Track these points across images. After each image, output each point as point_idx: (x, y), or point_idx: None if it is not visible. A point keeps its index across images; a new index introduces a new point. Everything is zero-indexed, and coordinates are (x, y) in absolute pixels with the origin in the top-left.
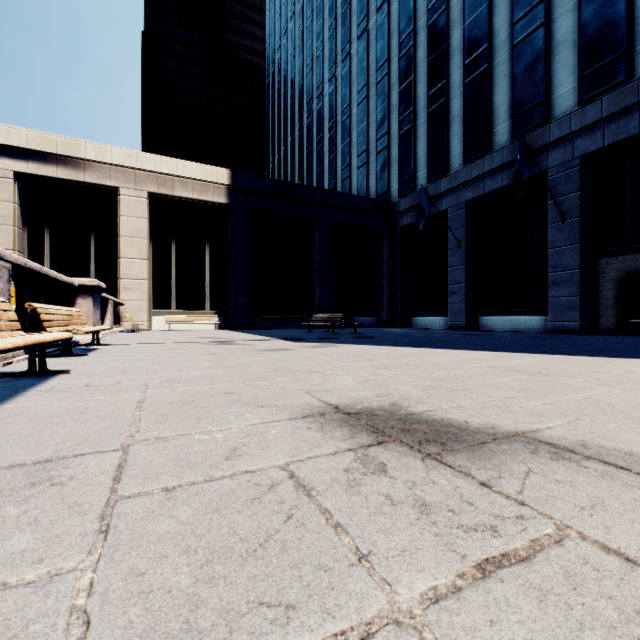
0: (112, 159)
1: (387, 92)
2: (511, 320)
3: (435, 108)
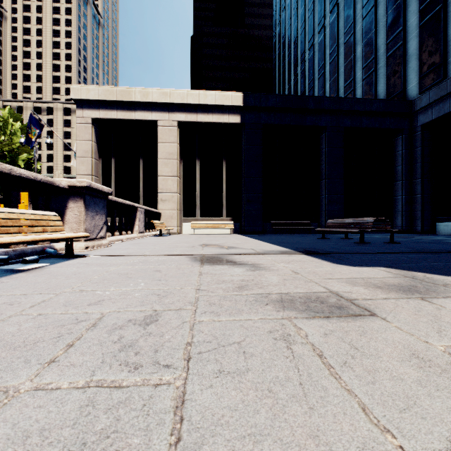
0: (152, 98)
1: None
2: None
3: None
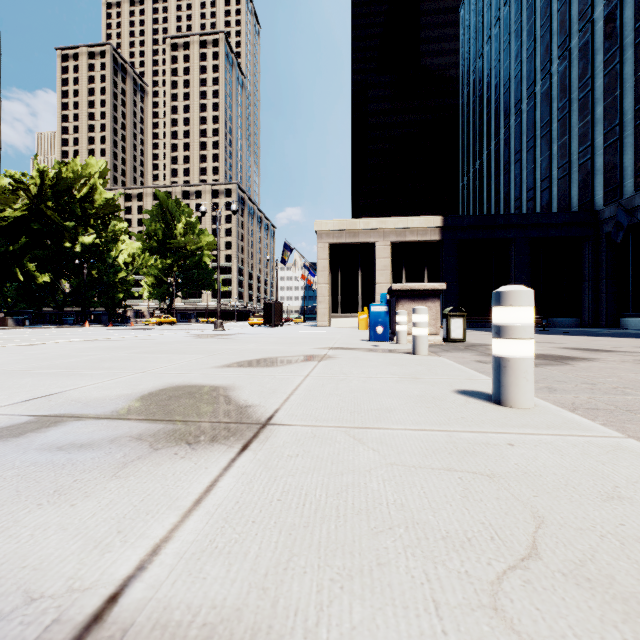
0: (372, 226)
1: (590, 107)
2: None
3: None
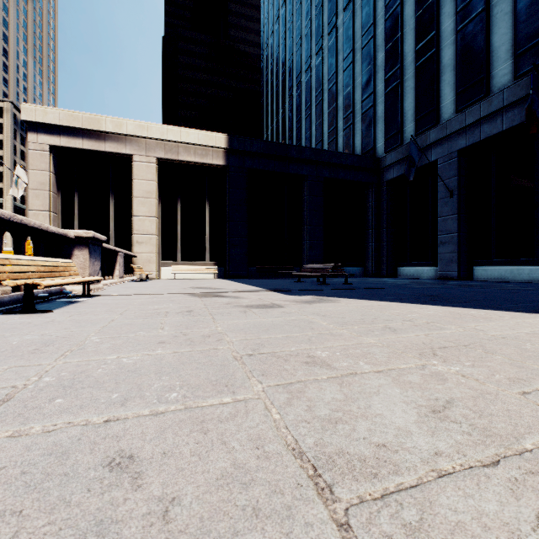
0: (127, 130)
1: (372, 54)
2: (512, 270)
3: (423, 61)
